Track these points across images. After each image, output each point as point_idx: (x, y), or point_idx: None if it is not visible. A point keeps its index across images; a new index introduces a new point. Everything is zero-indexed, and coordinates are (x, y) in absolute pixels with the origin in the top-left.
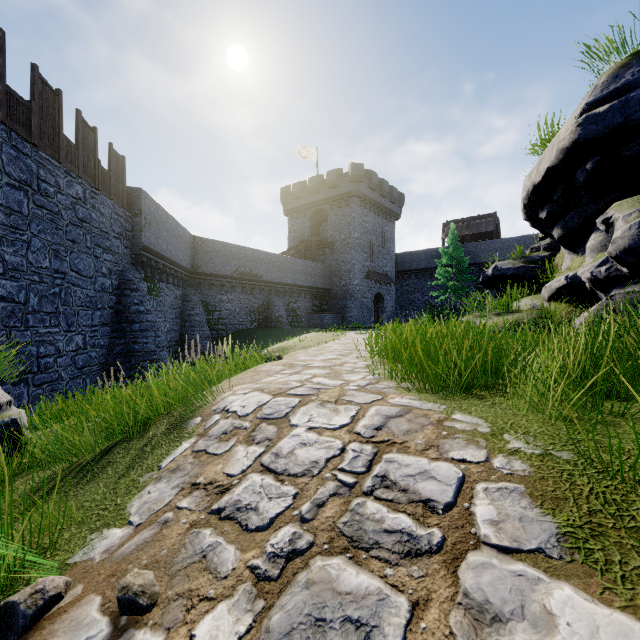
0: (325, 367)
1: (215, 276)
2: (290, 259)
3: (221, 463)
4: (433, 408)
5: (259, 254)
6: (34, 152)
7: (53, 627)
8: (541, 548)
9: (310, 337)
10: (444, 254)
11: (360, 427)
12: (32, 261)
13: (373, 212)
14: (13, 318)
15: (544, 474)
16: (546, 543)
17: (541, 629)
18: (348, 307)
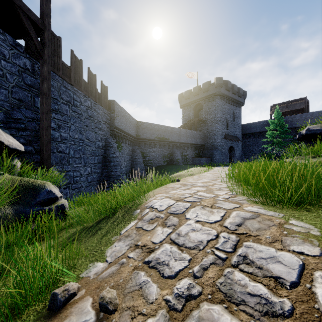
0: (203, 186)
1: (147, 140)
2: (183, 130)
3: (149, 235)
4: (274, 215)
5: (167, 128)
6: (72, 88)
7: (71, 310)
8: None
9: (193, 170)
10: (271, 123)
11: (227, 223)
12: (71, 135)
13: (228, 102)
14: (64, 160)
15: None
16: None
17: None
18: (214, 154)
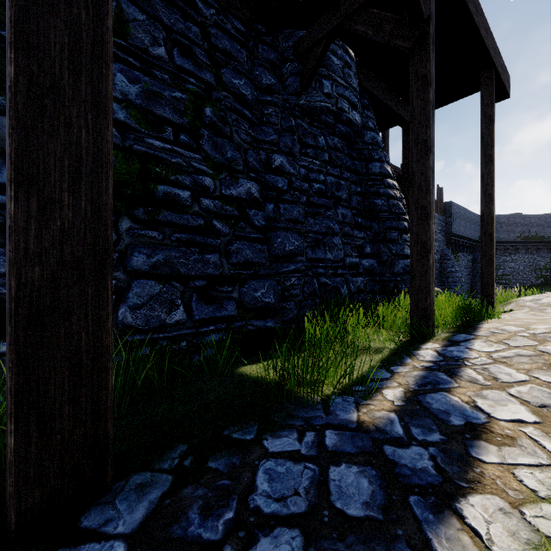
0: None
1: (499, 242)
2: None
3: (523, 304)
4: None
5: (545, 218)
6: None
7: None
8: None
9: None
10: None
11: None
12: None
13: None
14: None
15: None
16: None
17: None
18: None
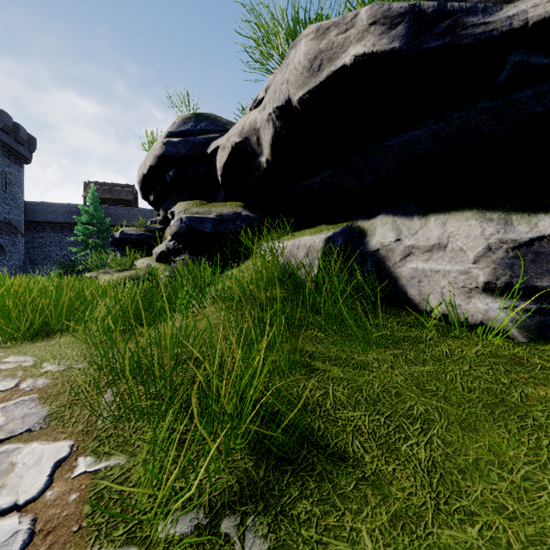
0: None
1: None
2: None
3: None
4: None
5: None
6: None
7: None
8: (30, 429)
9: None
10: (85, 212)
11: None
12: None
13: None
14: None
15: (58, 381)
16: (35, 424)
17: (2, 476)
18: None
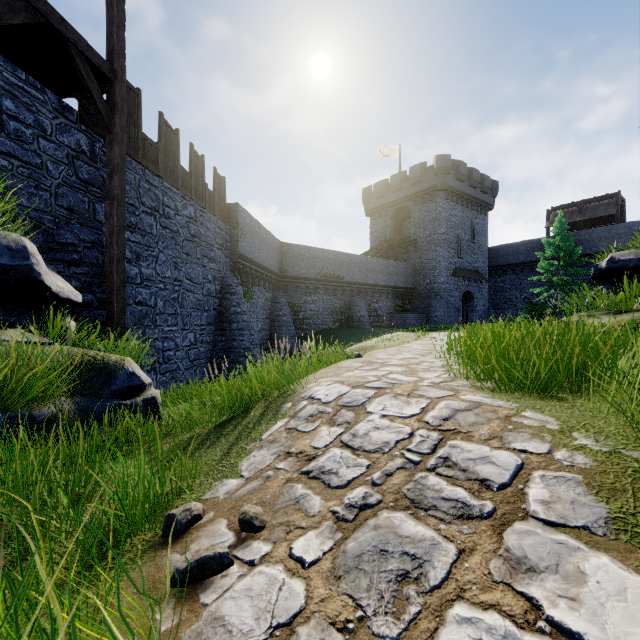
0: (402, 365)
1: (300, 279)
2: (371, 259)
3: (308, 438)
4: (504, 405)
5: (341, 256)
6: (160, 183)
7: (198, 533)
8: (587, 526)
9: (391, 337)
10: (548, 245)
11: (428, 417)
12: (159, 272)
13: (461, 205)
14: (147, 319)
15: (606, 468)
16: (593, 523)
17: (571, 582)
18: (433, 306)
